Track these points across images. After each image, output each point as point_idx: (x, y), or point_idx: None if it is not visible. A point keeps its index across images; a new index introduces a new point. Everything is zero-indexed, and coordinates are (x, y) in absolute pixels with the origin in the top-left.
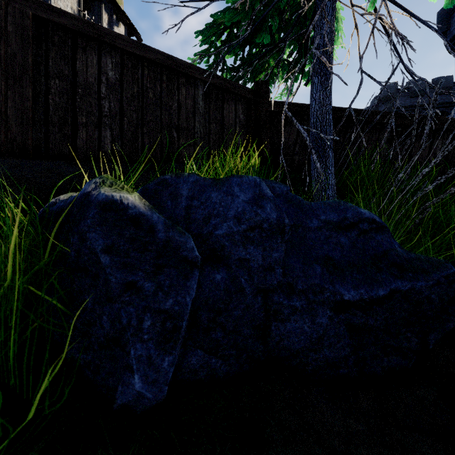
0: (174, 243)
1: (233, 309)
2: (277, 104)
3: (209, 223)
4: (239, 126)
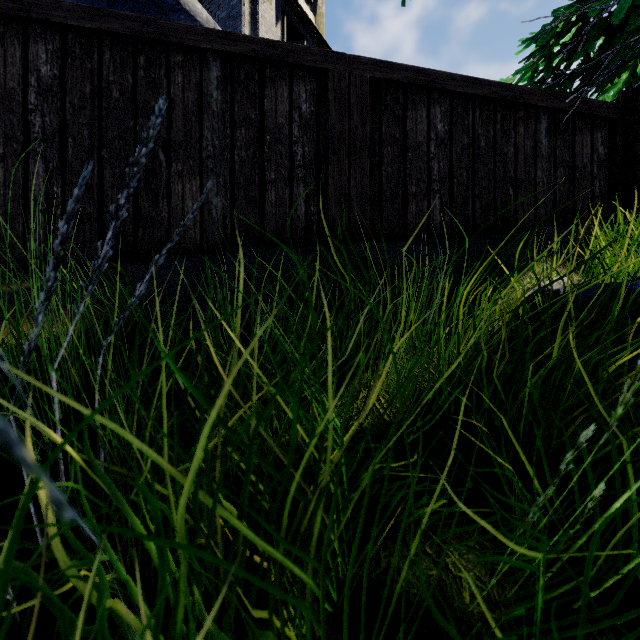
0: None
1: None
2: None
3: None
4: (596, 166)
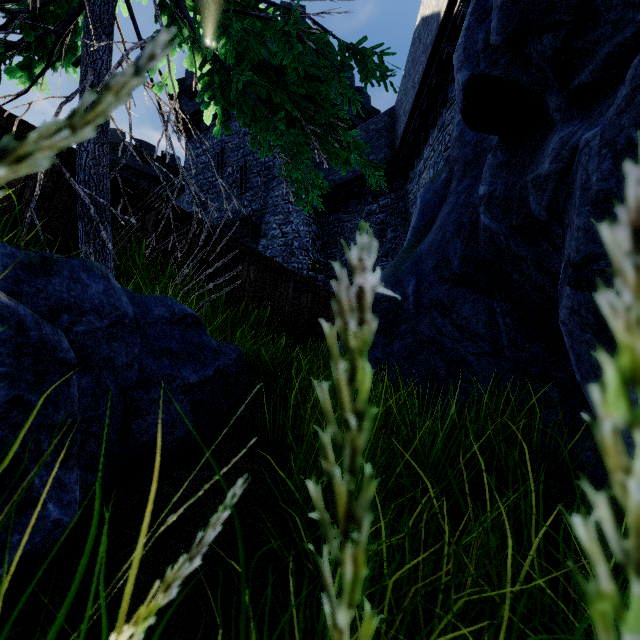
0: (50, 343)
1: (103, 415)
2: None
3: (61, 318)
4: None
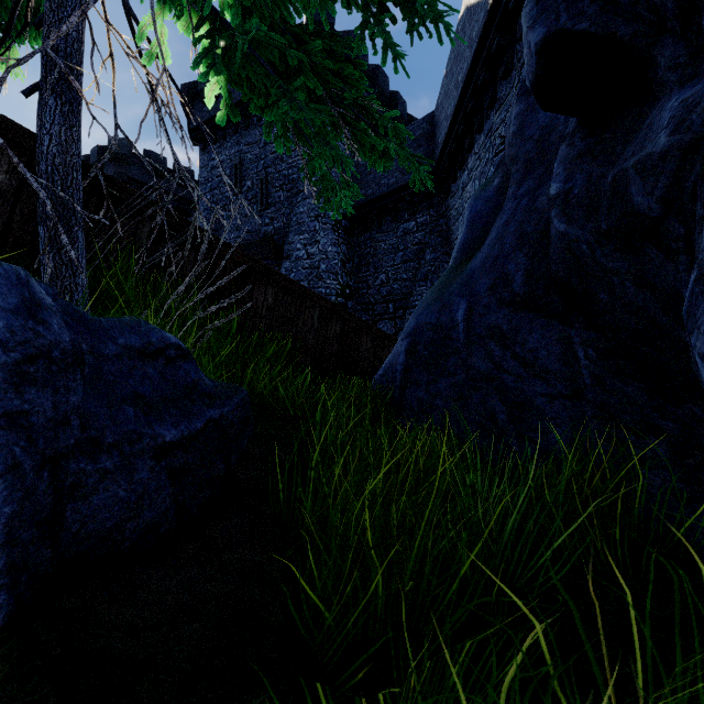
0: None
1: (2, 505)
2: None
3: None
4: None
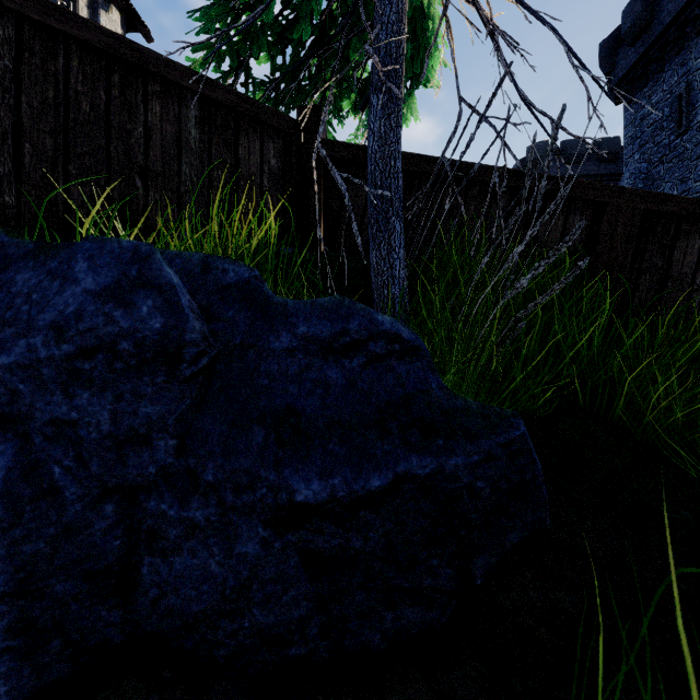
0: None
1: (21, 540)
2: (334, 145)
3: None
4: (268, 179)
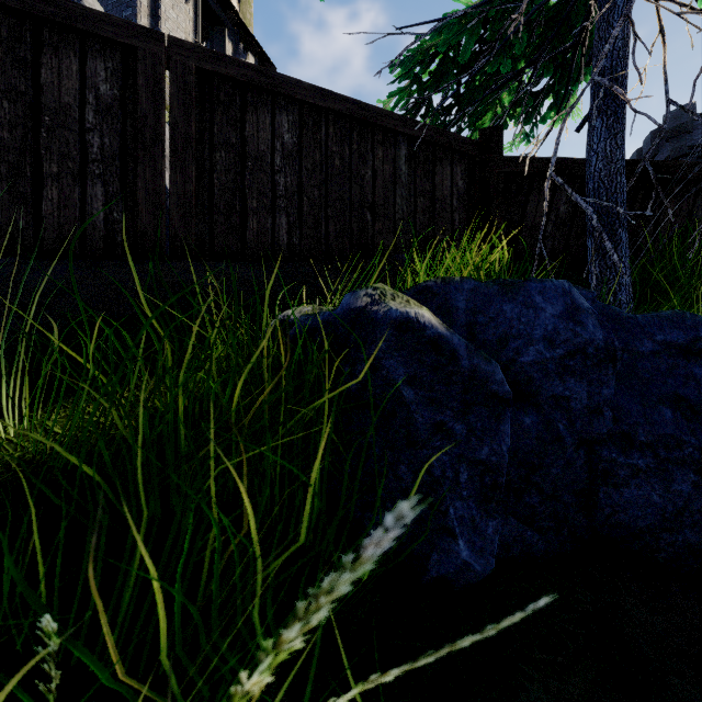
0: (480, 374)
1: (550, 466)
2: (517, 161)
3: (507, 347)
4: (456, 199)
